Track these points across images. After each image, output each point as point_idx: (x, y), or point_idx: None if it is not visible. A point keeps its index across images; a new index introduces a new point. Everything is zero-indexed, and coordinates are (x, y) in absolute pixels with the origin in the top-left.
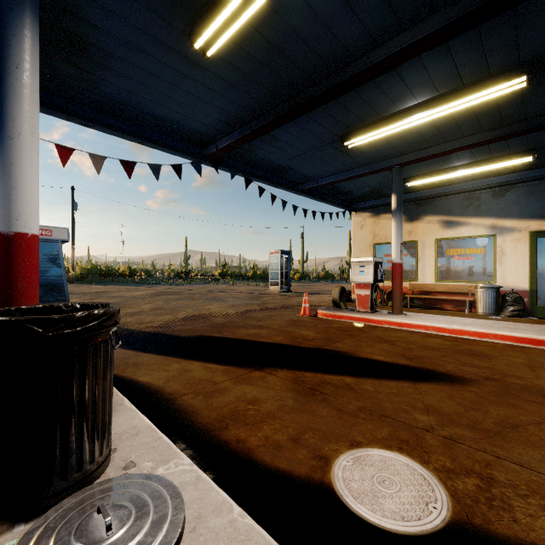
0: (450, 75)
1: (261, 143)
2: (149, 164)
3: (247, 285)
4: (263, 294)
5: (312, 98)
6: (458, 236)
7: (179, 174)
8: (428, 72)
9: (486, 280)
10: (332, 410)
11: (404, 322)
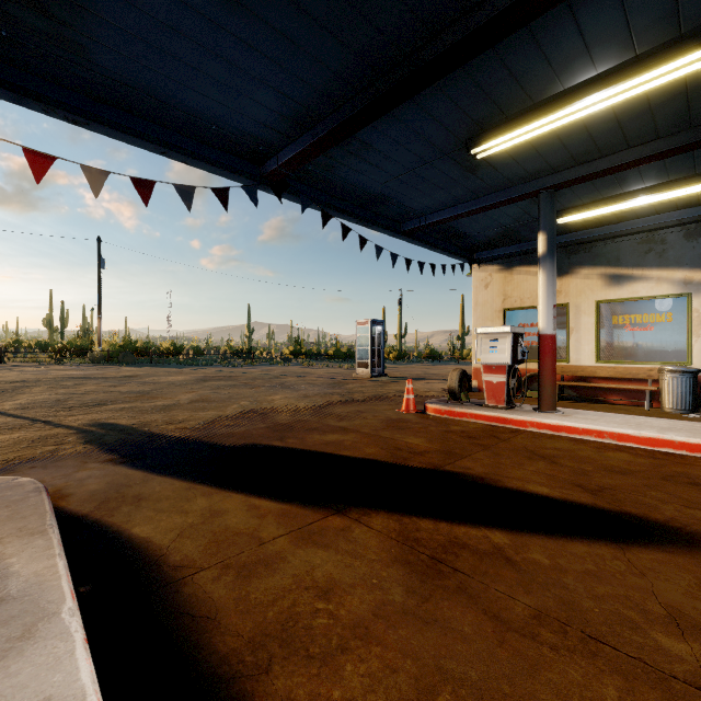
0: (661, 15)
1: (344, 155)
2: (175, 185)
3: (327, 367)
4: (348, 379)
5: (426, 63)
6: (631, 296)
7: (221, 201)
8: (625, 10)
9: (675, 361)
10: (482, 617)
11: (561, 424)
